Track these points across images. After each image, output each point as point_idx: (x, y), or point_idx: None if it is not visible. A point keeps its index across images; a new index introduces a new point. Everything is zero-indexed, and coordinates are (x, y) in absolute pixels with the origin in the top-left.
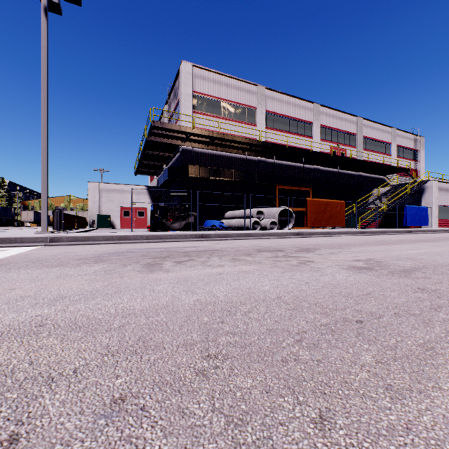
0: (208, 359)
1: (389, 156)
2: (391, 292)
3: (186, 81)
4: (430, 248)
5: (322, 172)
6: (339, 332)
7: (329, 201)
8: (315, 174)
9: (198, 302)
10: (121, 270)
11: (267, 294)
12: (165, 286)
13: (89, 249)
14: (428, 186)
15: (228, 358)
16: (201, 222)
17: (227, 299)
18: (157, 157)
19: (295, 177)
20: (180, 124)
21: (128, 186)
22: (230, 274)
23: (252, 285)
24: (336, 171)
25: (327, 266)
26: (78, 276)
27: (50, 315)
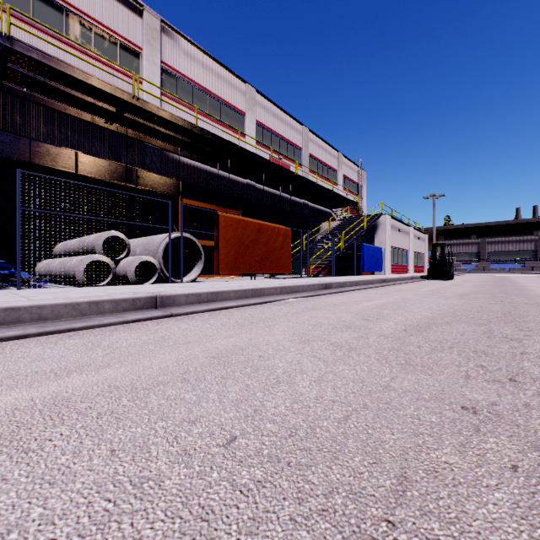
0: None
1: (336, 187)
2: None
3: None
4: None
5: (259, 191)
6: None
7: (264, 224)
8: (248, 192)
9: None
10: None
11: None
12: None
13: None
14: (381, 221)
15: None
16: None
17: None
18: None
19: (216, 191)
20: None
21: None
22: None
23: None
24: (277, 194)
25: None
26: None
27: None
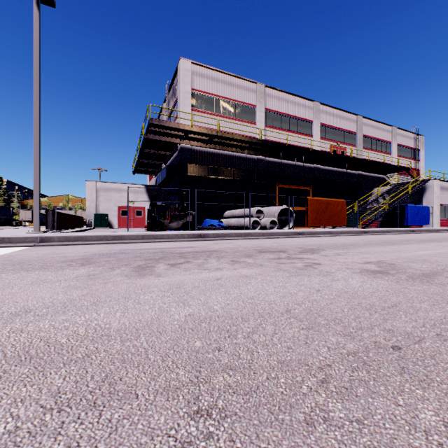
0: (197, 419)
1: (389, 155)
2: (420, 303)
3: (185, 79)
4: (440, 248)
5: (322, 171)
6: (376, 367)
7: (330, 200)
8: (315, 173)
9: (190, 317)
10: (107, 274)
11: (274, 306)
12: (153, 295)
13: (79, 250)
14: (429, 185)
15: (226, 417)
16: (200, 221)
17: (226, 313)
18: (155, 156)
19: (295, 176)
20: (179, 122)
21: (125, 185)
22: (229, 279)
23: (255, 294)
24: (336, 170)
25: (337, 269)
26: (57, 281)
27: (1, 337)
